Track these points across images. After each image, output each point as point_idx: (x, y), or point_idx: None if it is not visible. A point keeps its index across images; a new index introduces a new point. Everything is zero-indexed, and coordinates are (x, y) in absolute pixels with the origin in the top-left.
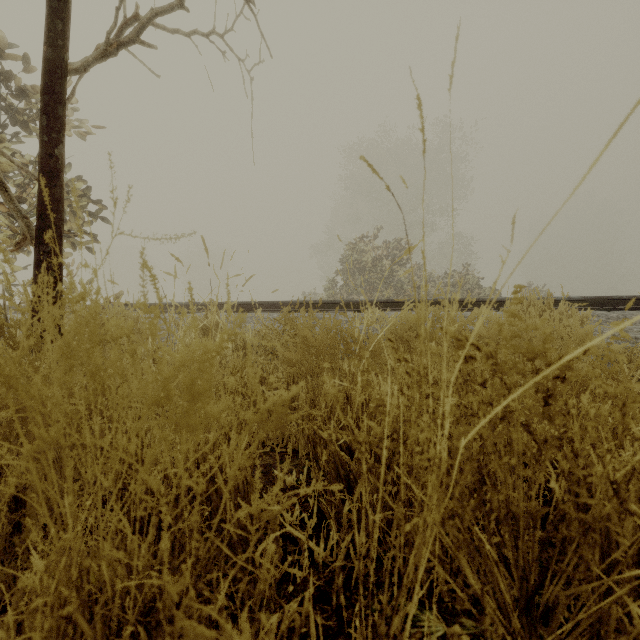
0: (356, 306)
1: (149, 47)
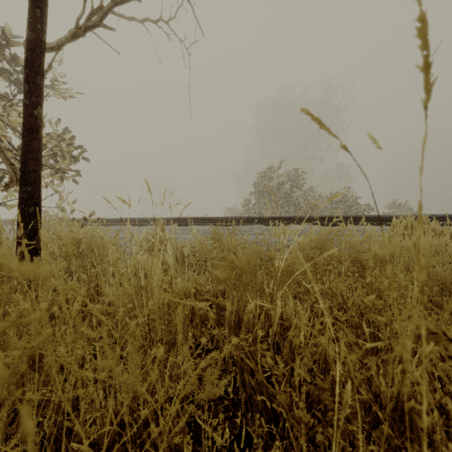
0: (266, 221)
1: (110, 30)
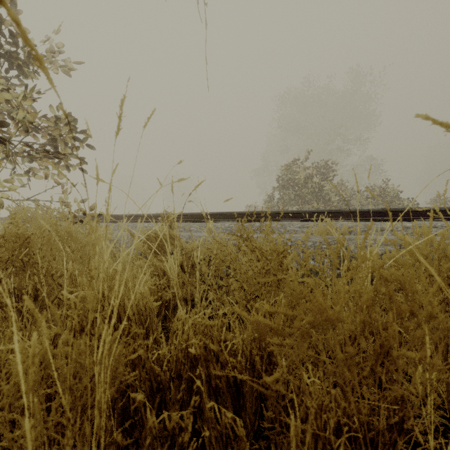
0: (300, 216)
1: None
